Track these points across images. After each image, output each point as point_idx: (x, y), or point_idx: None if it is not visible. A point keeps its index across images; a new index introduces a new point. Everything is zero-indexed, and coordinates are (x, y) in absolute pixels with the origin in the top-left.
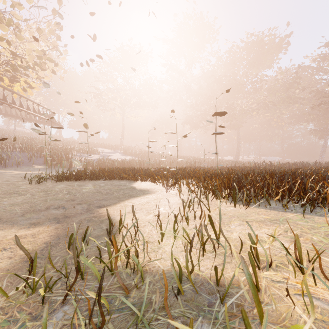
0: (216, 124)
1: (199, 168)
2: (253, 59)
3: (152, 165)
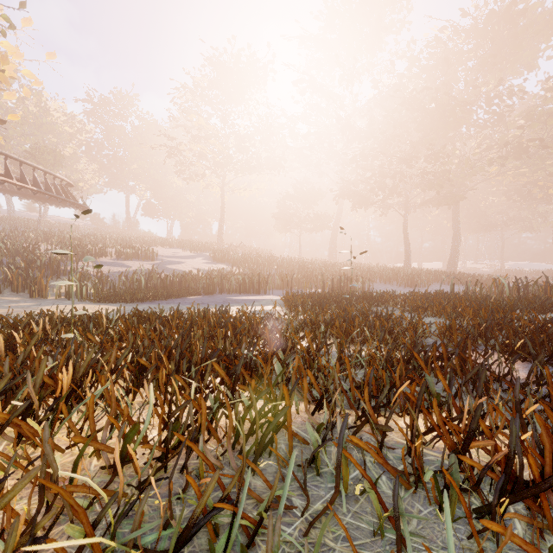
0: (406, 196)
1: (341, 298)
2: (491, 52)
3: (242, 284)
